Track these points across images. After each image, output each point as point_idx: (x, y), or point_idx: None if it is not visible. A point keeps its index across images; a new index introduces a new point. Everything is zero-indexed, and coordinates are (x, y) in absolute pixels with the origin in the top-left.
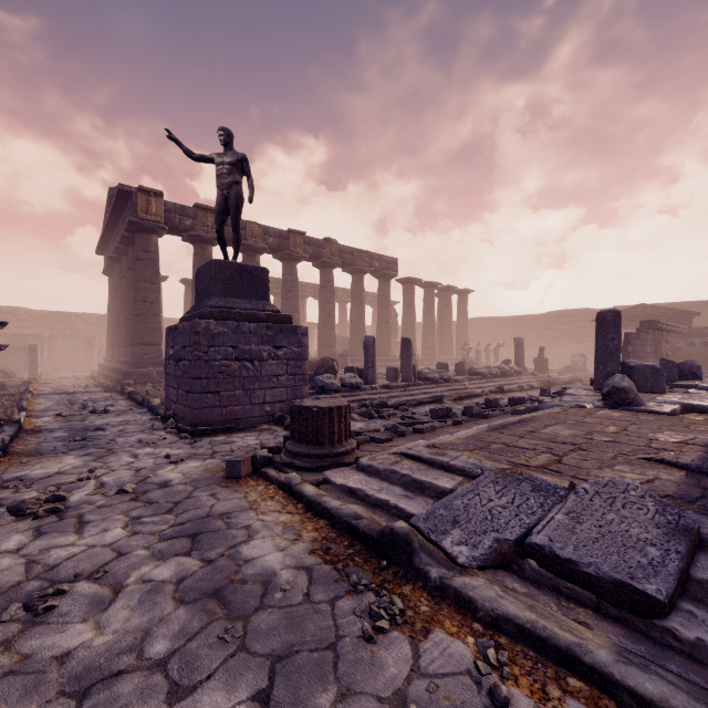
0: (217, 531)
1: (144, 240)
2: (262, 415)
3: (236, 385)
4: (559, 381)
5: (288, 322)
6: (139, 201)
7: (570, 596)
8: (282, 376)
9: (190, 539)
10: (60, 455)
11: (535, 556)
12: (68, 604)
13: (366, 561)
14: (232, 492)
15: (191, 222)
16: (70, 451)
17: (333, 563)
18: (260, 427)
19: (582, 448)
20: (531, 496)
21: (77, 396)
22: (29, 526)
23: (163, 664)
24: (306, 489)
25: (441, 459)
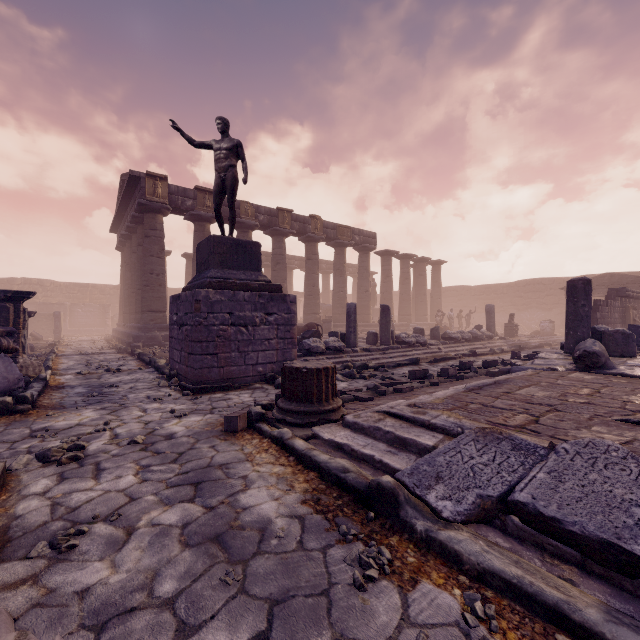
0: (217, 480)
1: (151, 219)
2: (255, 375)
3: (232, 348)
4: (528, 345)
5: (278, 291)
6: (147, 185)
7: (554, 553)
8: (273, 340)
9: (194, 487)
10: (80, 408)
11: (518, 513)
12: (87, 543)
13: (354, 512)
14: (230, 445)
15: (192, 203)
16: (88, 406)
17: (323, 513)
18: (253, 386)
19: (558, 409)
20: (511, 454)
21: (94, 357)
22: (54, 471)
23: (171, 602)
24: (297, 443)
25: (423, 418)
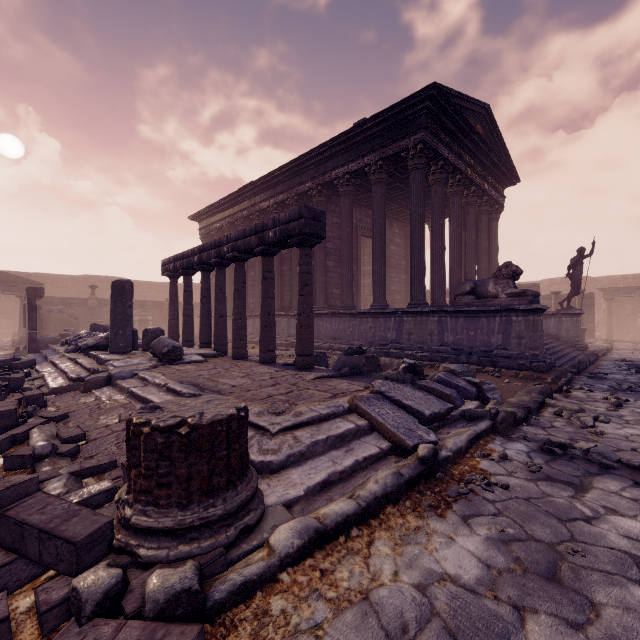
0: (452, 632)
1: None
2: None
3: None
4: None
5: None
6: None
7: (435, 430)
8: None
9: None
10: None
11: (427, 421)
12: None
13: (436, 486)
14: None
15: None
16: None
17: (448, 504)
18: None
19: (290, 383)
20: (384, 403)
21: None
22: None
23: None
24: (344, 508)
25: (315, 414)
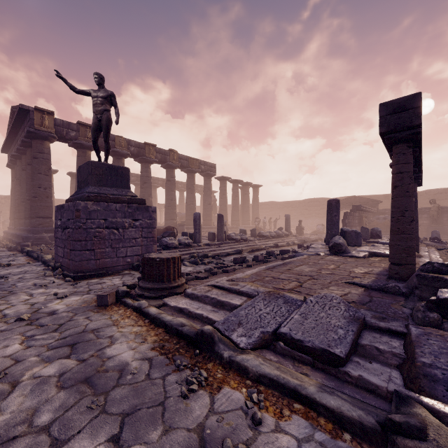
0: (89, 341)
1: (39, 144)
2: (125, 264)
3: (106, 245)
4: (309, 239)
5: (142, 203)
6: (36, 117)
7: (300, 360)
8: (139, 239)
9: (70, 347)
10: None
11: (282, 340)
12: None
13: (187, 351)
14: (101, 315)
15: (75, 134)
16: None
17: (166, 354)
18: (123, 272)
19: (314, 278)
20: (283, 306)
21: None
22: None
23: (47, 428)
24: (151, 310)
25: (235, 287)
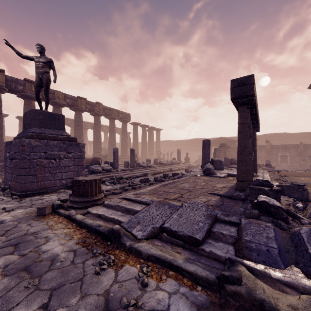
0: (29, 241)
1: None
2: (61, 185)
3: (46, 171)
4: (193, 166)
5: (74, 141)
6: None
7: (176, 244)
8: (71, 166)
9: (14, 246)
10: None
11: (165, 232)
12: None
13: (101, 243)
14: (40, 222)
15: (22, 88)
16: None
17: (86, 246)
18: (59, 191)
19: (191, 191)
20: (168, 210)
21: None
22: None
23: None
24: (78, 217)
25: (138, 199)
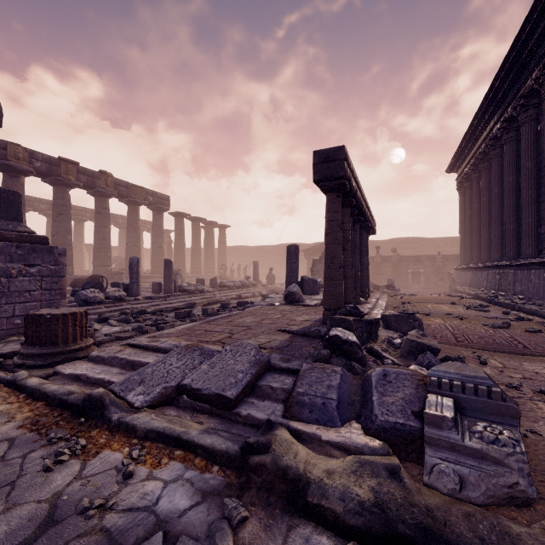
0: None
1: None
2: (11, 328)
3: None
4: (280, 290)
5: (43, 243)
6: None
7: (200, 410)
8: (36, 291)
9: None
10: None
11: (185, 392)
12: None
13: (69, 422)
14: None
15: None
16: None
17: (38, 430)
18: (8, 339)
19: (250, 328)
20: (197, 358)
21: None
22: None
23: None
24: (30, 381)
25: (153, 344)
